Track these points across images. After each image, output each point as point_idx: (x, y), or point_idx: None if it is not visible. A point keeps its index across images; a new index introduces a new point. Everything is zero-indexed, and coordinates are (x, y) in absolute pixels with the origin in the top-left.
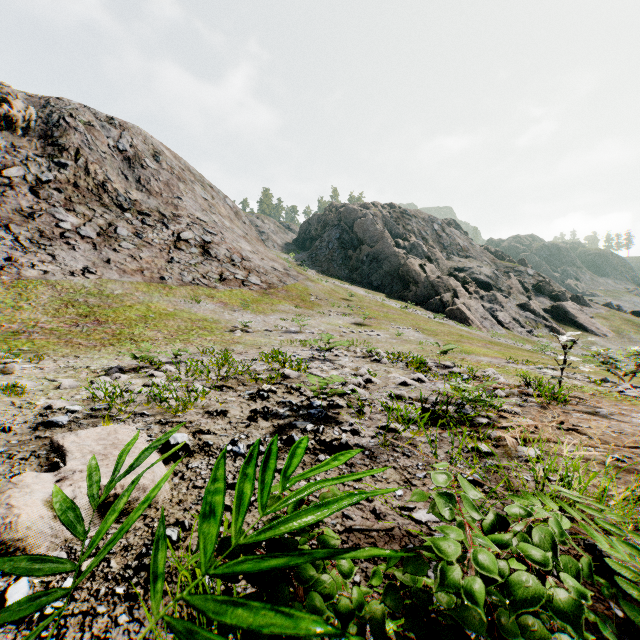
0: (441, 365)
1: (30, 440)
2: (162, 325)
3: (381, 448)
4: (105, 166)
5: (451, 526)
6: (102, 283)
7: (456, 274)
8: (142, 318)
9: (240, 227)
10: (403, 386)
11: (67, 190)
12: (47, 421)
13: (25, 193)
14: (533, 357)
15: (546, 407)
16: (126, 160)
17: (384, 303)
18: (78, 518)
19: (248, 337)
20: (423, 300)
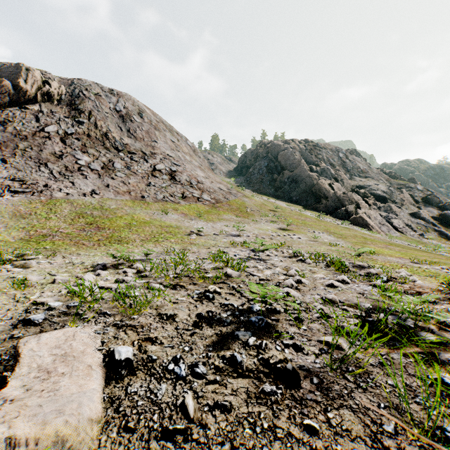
0: (356, 265)
1: (4, 340)
2: (141, 230)
3: (329, 373)
4: (107, 122)
5: None
6: (103, 201)
7: (358, 190)
8: (128, 225)
9: (196, 160)
10: (330, 287)
11: (83, 139)
12: (26, 319)
13: (57, 142)
14: (430, 257)
15: None
16: (121, 117)
17: (301, 213)
18: None
19: (201, 239)
20: (332, 210)
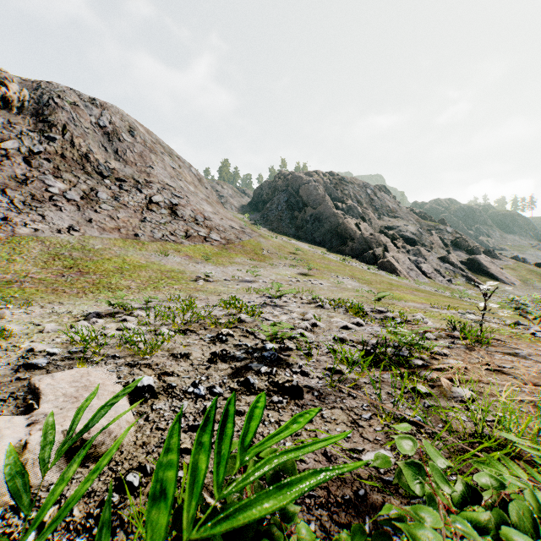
0: (376, 310)
1: (11, 382)
2: (136, 275)
3: (328, 389)
4: (88, 140)
5: (425, 506)
6: (85, 239)
7: (386, 232)
8: (118, 269)
9: (203, 192)
10: (344, 329)
11: (55, 160)
12: (28, 363)
13: (19, 162)
14: (453, 303)
15: (471, 348)
16: (106, 135)
17: (325, 256)
18: (26, 486)
19: (209, 286)
20: (358, 254)
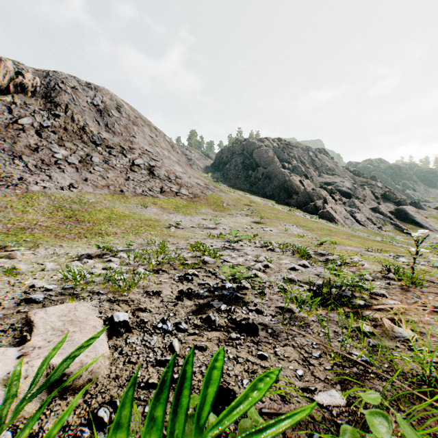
0: (318, 253)
1: (12, 314)
2: (121, 223)
3: (281, 326)
4: (85, 116)
5: None
6: (81, 194)
7: (325, 187)
8: (107, 218)
9: (175, 156)
10: (292, 270)
11: (59, 132)
12: (28, 298)
13: (32, 135)
14: (384, 246)
15: (406, 289)
16: (98, 111)
17: (274, 207)
18: None
19: (179, 232)
20: (302, 205)
